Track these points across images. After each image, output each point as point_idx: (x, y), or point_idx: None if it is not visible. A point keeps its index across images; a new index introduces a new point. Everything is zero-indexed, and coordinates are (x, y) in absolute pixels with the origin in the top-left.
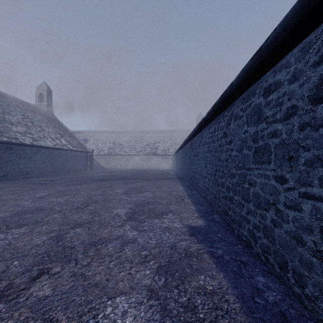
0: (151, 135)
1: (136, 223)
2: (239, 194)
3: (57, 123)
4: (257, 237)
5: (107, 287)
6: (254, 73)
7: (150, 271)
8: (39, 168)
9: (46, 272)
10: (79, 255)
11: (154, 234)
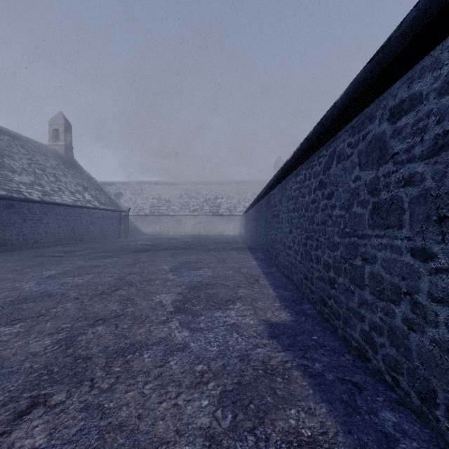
0: (210, 187)
1: (187, 317)
2: (346, 274)
3: (79, 171)
4: (377, 344)
5: (138, 432)
6: (373, 84)
7: (209, 400)
8: (52, 234)
9: (42, 402)
10: (97, 371)
11: (215, 335)
